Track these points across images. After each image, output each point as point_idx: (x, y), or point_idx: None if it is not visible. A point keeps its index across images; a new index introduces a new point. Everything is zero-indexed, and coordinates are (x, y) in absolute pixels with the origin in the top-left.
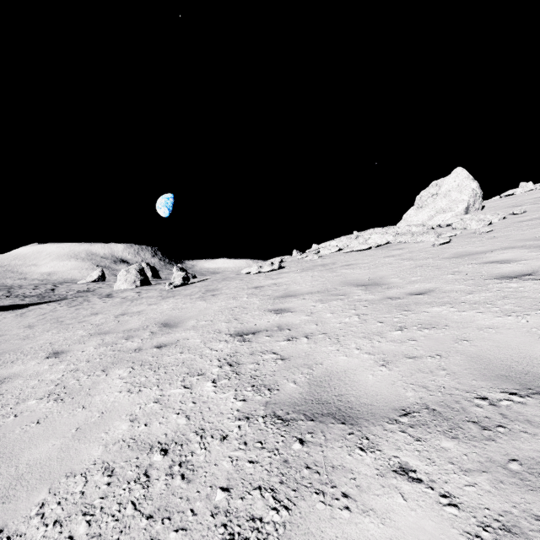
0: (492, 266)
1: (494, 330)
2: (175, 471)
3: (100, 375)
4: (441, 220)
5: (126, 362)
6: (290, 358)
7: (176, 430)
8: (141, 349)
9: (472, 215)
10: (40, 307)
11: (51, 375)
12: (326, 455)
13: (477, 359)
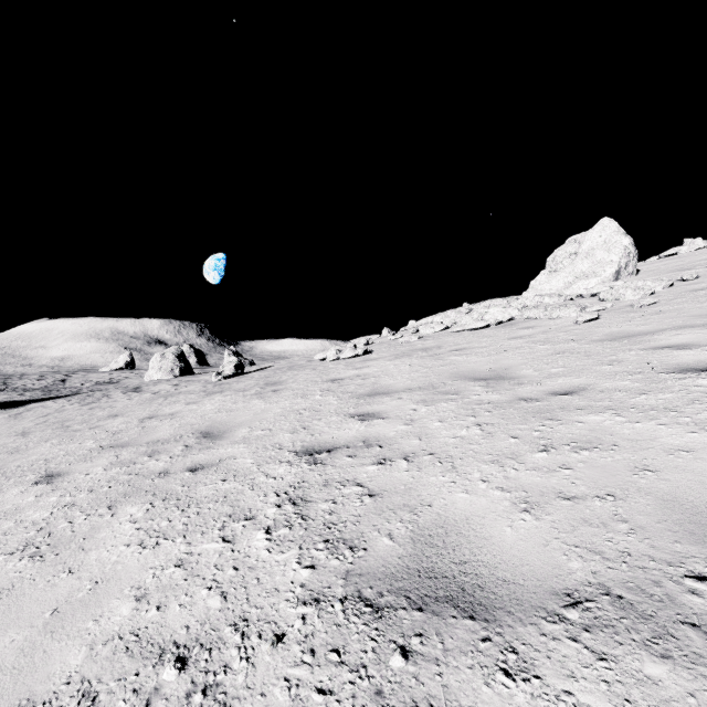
0: (665, 353)
1: (691, 454)
2: (196, 704)
3: (104, 515)
4: (583, 288)
5: (145, 493)
6: (383, 493)
7: (204, 620)
8: (168, 473)
9: (626, 282)
10: (44, 405)
11: (35, 513)
12: (448, 683)
13: (675, 503)
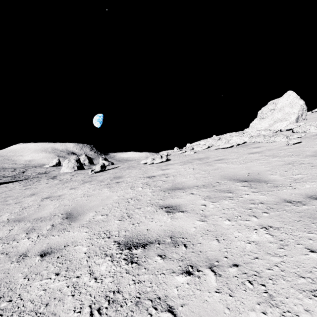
0: None
1: None
2: None
3: None
4: (279, 127)
5: None
6: None
7: None
8: (25, 256)
9: (305, 123)
10: (6, 186)
11: None
12: None
13: None
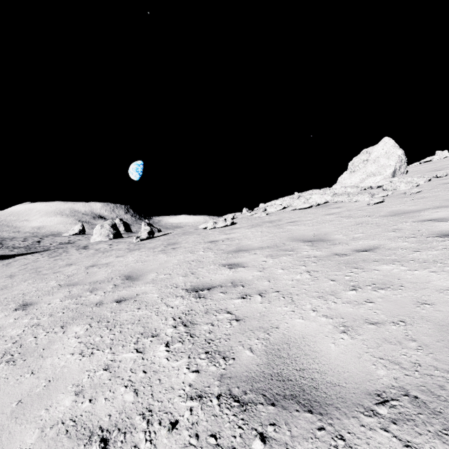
0: (430, 224)
1: None
2: None
3: (58, 333)
4: (372, 182)
5: (86, 317)
6: (245, 319)
7: (122, 410)
8: (102, 303)
9: (400, 178)
10: (25, 257)
11: (13, 331)
12: None
13: (448, 327)
